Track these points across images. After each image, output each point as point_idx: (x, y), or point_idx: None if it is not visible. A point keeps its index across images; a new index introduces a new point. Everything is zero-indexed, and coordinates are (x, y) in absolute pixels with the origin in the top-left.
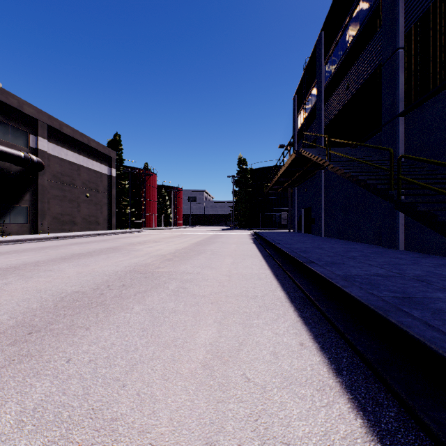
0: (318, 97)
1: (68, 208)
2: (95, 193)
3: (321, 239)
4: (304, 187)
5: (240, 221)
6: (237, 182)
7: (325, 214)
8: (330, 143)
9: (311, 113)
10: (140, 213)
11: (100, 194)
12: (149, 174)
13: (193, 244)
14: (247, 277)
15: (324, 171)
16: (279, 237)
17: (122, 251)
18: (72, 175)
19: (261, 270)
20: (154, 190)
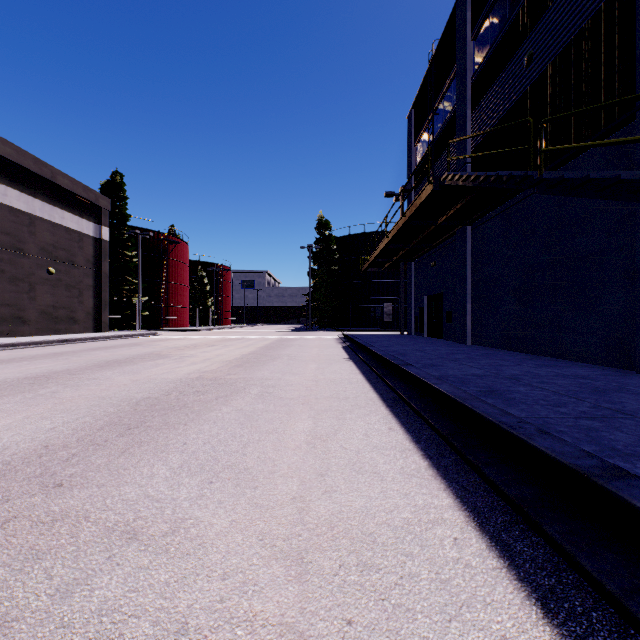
0: (459, 99)
1: (8, 292)
2: (67, 267)
3: (476, 350)
4: (429, 260)
5: (321, 318)
6: (315, 257)
7: (473, 304)
8: (542, 130)
9: (443, 132)
10: (159, 304)
11: (77, 270)
12: (174, 241)
13: (229, 364)
14: (384, 568)
15: (472, 227)
16: (396, 347)
17: (45, 387)
18: (16, 233)
19: (415, 486)
20: (183, 268)
